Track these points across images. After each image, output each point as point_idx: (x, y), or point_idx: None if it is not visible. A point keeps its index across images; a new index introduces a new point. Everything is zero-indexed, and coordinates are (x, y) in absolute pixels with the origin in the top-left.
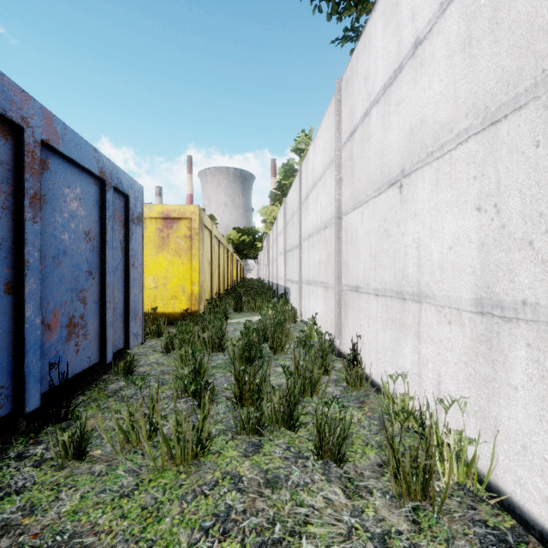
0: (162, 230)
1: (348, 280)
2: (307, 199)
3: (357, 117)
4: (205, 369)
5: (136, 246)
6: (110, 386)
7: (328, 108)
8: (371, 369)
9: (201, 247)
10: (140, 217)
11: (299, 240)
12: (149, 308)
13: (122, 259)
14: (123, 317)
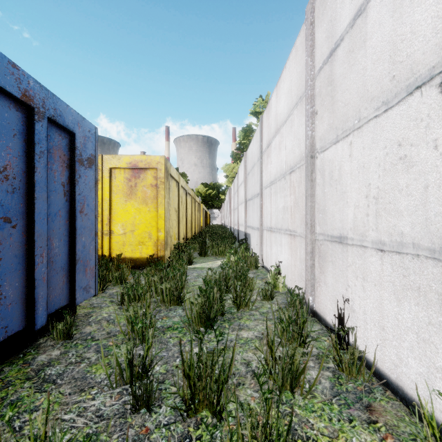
0: (130, 180)
1: (325, 228)
2: (269, 146)
3: (341, 27)
4: (149, 345)
5: (86, 190)
6: (39, 358)
7: (295, 42)
8: (368, 348)
9: (167, 196)
10: (92, 159)
11: (260, 188)
12: (118, 253)
13: (66, 205)
14: (68, 269)
